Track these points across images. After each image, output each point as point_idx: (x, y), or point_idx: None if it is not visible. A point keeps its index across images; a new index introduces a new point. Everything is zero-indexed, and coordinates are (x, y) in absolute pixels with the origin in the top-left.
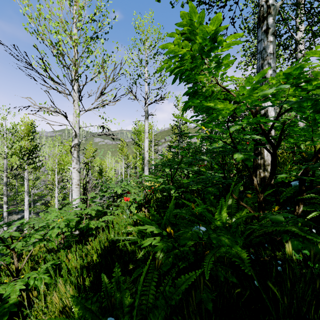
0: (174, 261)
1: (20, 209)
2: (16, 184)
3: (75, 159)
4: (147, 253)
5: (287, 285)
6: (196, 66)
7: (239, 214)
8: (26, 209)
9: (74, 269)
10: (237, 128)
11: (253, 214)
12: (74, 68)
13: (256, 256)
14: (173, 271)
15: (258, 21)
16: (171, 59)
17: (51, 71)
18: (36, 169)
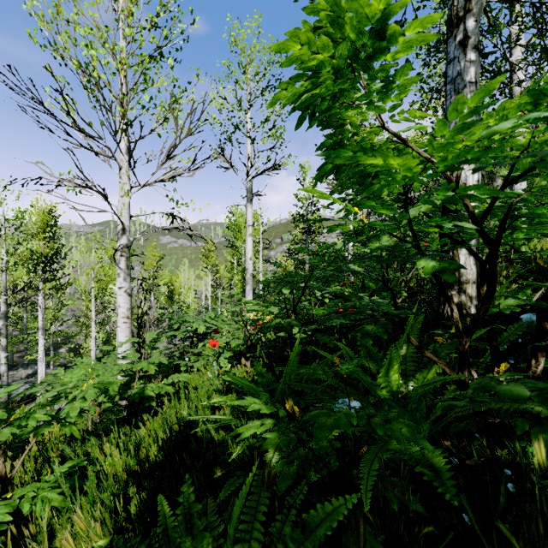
0: (300, 472)
1: (31, 359)
2: (24, 316)
3: (123, 272)
4: (249, 449)
5: (539, 533)
6: (342, 90)
7: (422, 375)
8: (41, 360)
9: (111, 478)
10: (423, 210)
11: (455, 377)
12: (119, 109)
13: (461, 460)
14: (298, 491)
15: (448, 26)
16: (294, 81)
17: (77, 114)
18: (58, 290)
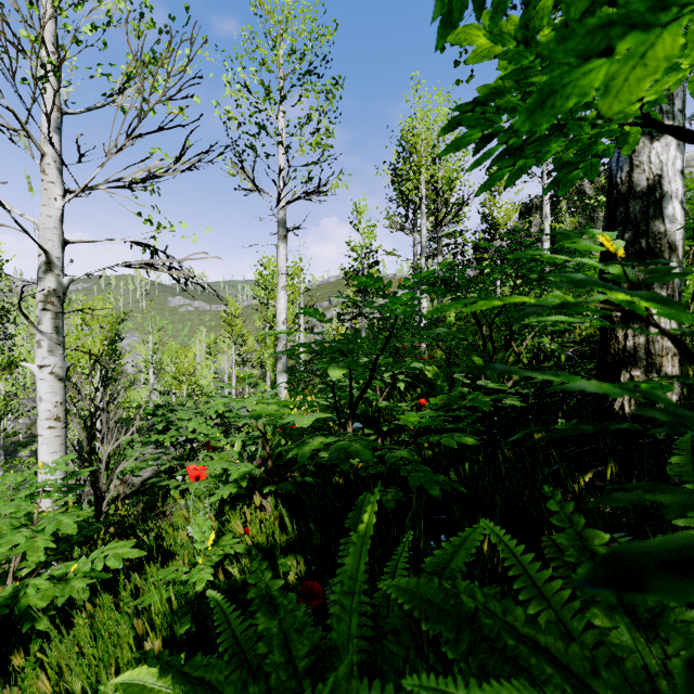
0: None
1: None
2: None
3: (47, 339)
4: None
5: None
6: None
7: None
8: None
9: None
10: None
11: None
12: (25, 33)
13: None
14: None
15: None
16: None
17: None
18: (3, 370)
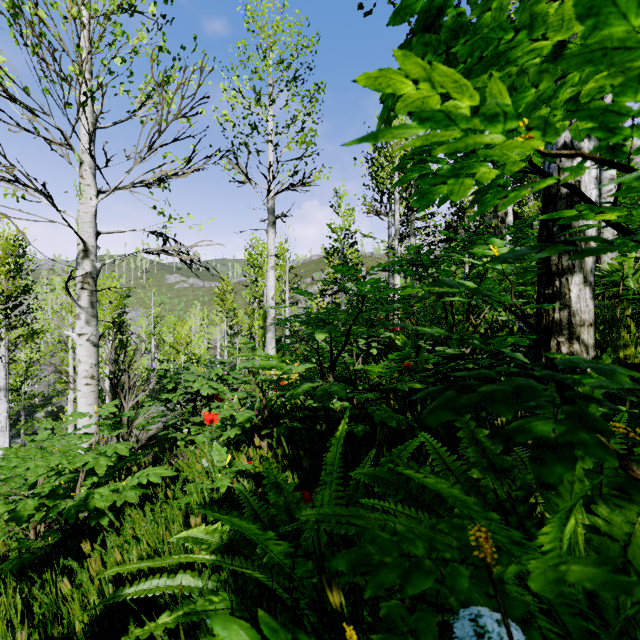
0: None
1: None
2: None
3: (84, 313)
4: None
5: None
6: None
7: (617, 515)
8: (4, 429)
9: None
10: None
11: None
12: (72, 70)
13: None
14: None
15: None
16: None
17: None
18: (26, 340)
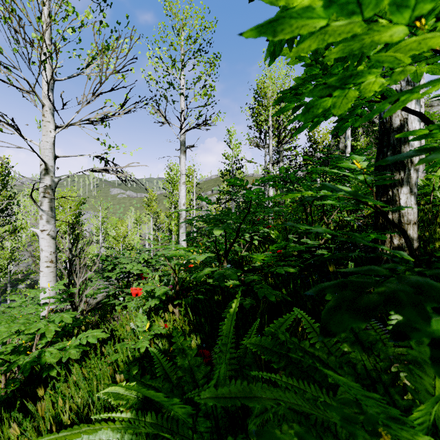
0: None
1: None
2: None
3: (46, 214)
4: None
5: None
6: None
7: None
8: None
9: None
10: None
11: None
12: (35, 36)
13: None
14: None
15: None
16: None
17: None
18: (10, 234)
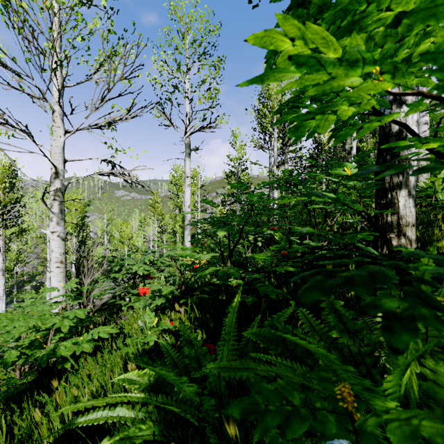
0: None
1: None
2: None
3: (56, 217)
4: None
5: None
6: None
7: (441, 367)
8: (1, 298)
9: None
10: None
11: None
12: (47, 45)
13: None
14: None
15: None
16: None
17: None
18: (17, 235)
